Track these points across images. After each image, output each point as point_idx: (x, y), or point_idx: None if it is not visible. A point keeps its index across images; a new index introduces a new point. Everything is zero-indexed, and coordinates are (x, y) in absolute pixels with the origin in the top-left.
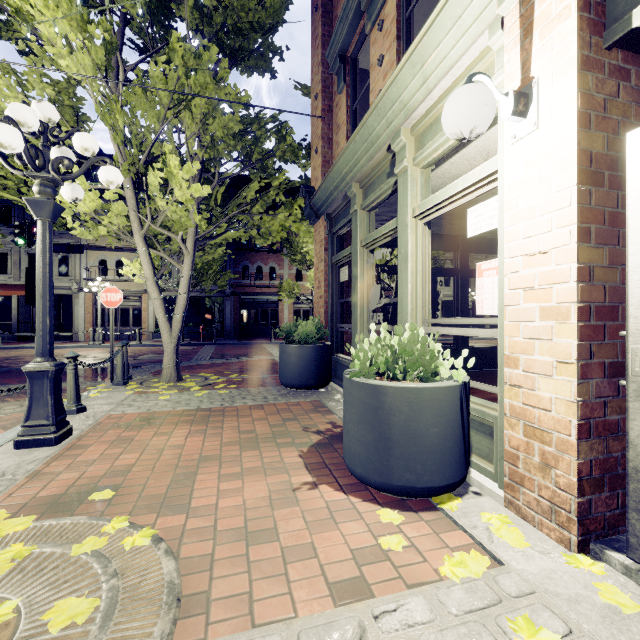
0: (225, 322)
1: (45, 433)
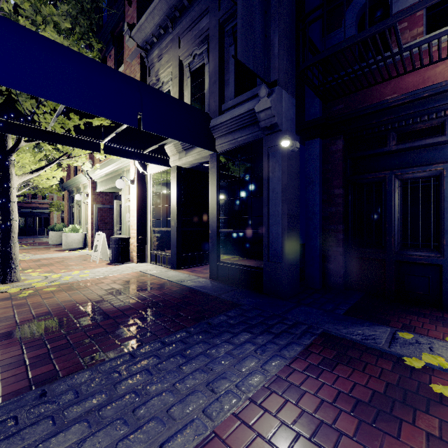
0: None
1: None
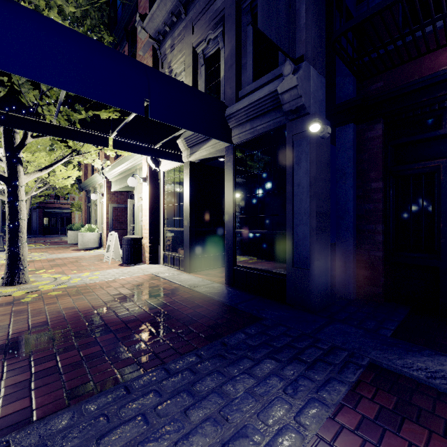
0: (32, 225)
1: (2, 249)
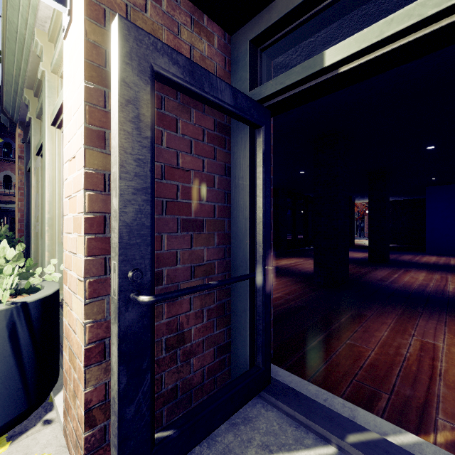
0: None
1: None
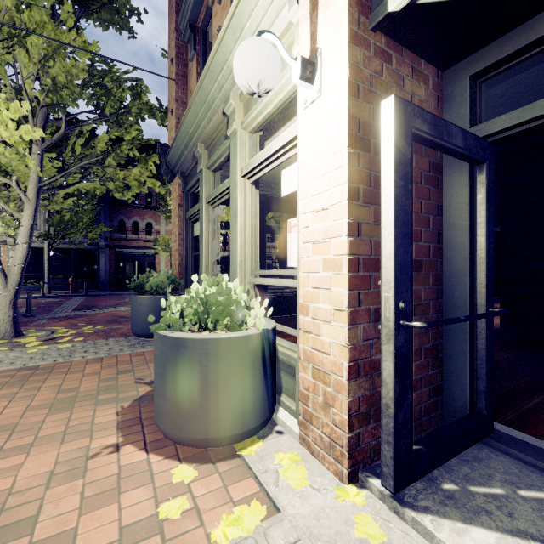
0: (99, 274)
1: None
